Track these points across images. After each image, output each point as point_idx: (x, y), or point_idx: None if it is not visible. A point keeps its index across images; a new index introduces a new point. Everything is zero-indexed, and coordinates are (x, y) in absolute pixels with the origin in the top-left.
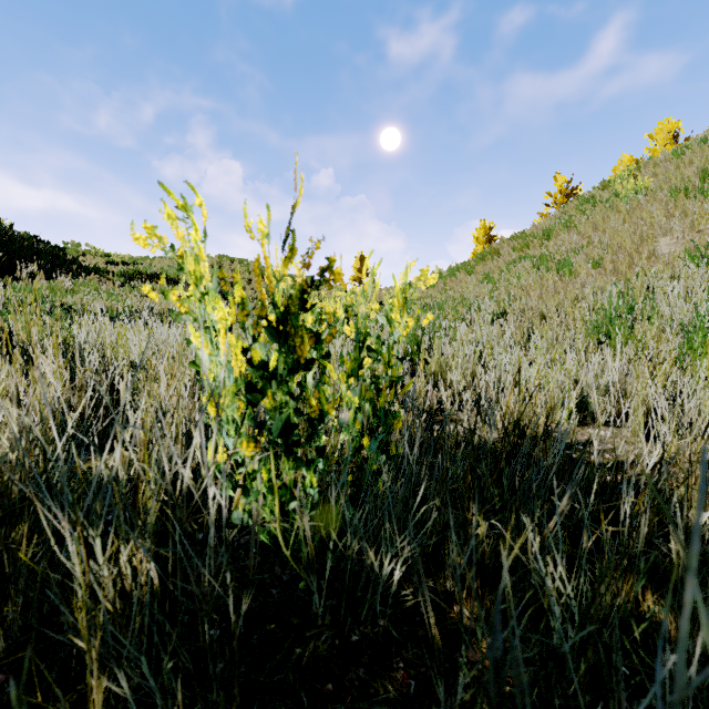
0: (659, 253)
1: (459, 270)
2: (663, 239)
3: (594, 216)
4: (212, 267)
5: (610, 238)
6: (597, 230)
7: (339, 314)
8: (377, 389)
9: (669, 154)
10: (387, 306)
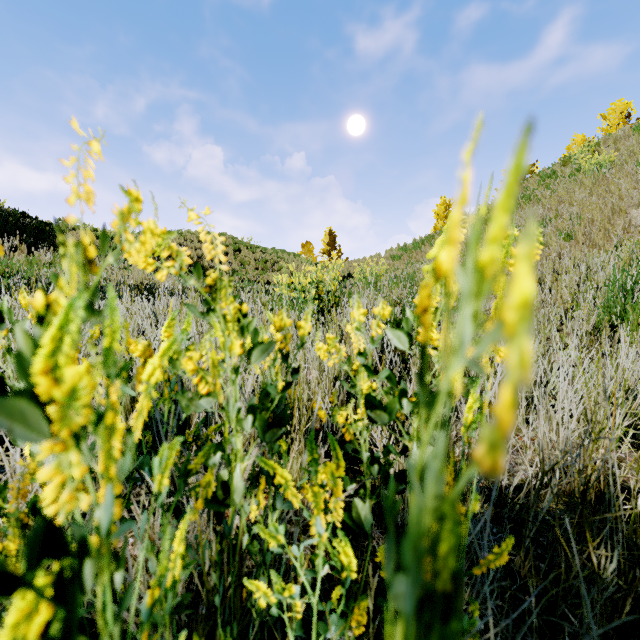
0: (633, 224)
1: (423, 243)
2: (634, 211)
3: (558, 190)
4: (191, 241)
5: (580, 211)
6: (564, 203)
7: (305, 328)
8: (382, 475)
9: (629, 130)
10: (407, 309)
